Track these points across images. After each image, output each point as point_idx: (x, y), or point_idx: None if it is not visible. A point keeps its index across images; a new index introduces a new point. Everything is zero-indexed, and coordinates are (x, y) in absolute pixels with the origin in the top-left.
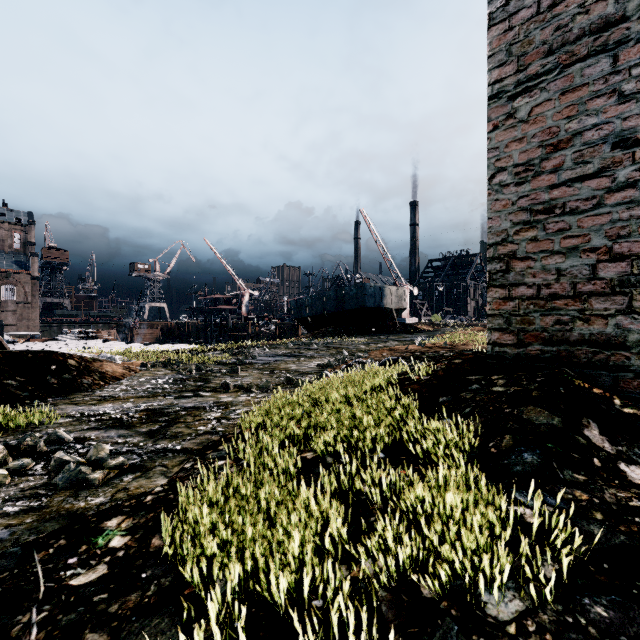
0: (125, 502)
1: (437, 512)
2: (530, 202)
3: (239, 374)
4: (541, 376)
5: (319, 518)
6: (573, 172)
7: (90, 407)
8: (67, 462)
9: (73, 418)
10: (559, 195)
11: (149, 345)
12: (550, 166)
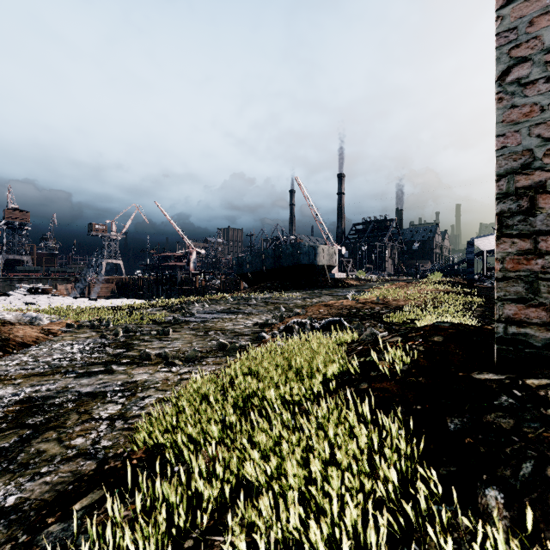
0: None
1: None
2: None
3: (170, 336)
4: None
5: None
6: None
7: None
8: None
9: None
10: None
11: (95, 300)
12: None
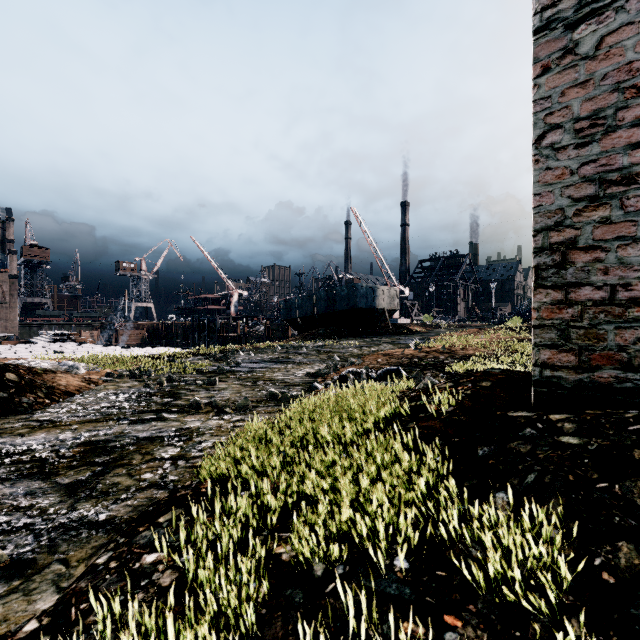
0: None
1: None
2: (599, 169)
3: (216, 386)
4: (635, 422)
5: None
6: None
7: (15, 439)
8: None
9: None
10: None
11: (128, 348)
12: (631, 117)
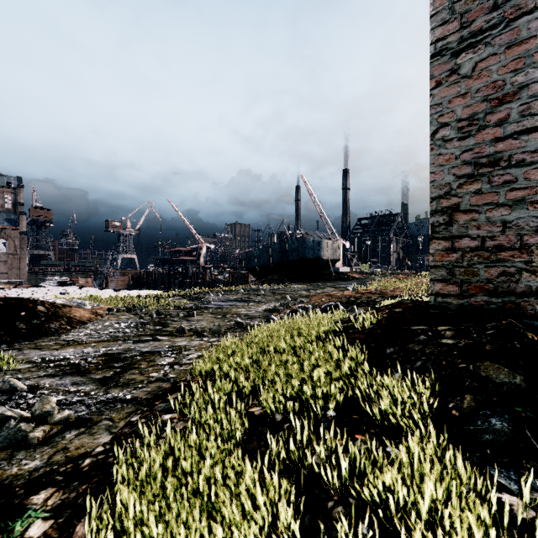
0: (61, 467)
1: (410, 505)
2: (474, 156)
3: (195, 318)
4: (491, 328)
5: (269, 516)
6: (519, 125)
7: (52, 352)
8: (9, 418)
9: (33, 364)
10: (504, 148)
11: (119, 291)
12: (495, 120)
